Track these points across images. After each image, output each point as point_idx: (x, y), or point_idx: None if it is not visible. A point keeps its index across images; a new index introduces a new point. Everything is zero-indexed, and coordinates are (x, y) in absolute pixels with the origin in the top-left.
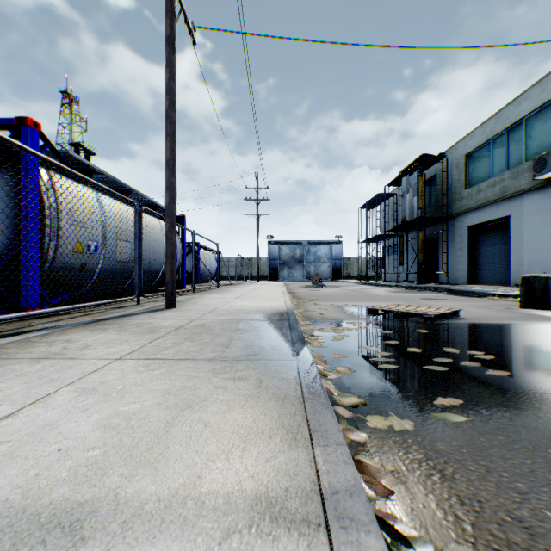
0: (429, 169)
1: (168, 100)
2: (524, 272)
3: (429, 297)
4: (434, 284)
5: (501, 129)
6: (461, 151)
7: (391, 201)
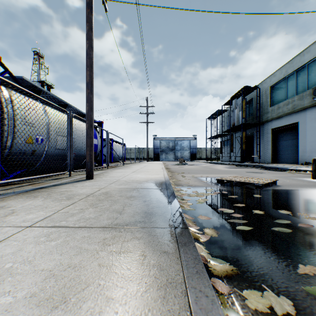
0: (248, 95)
1: (87, 44)
2: (307, 156)
3: (251, 171)
4: (251, 163)
5: (292, 70)
6: (268, 84)
7: (225, 114)
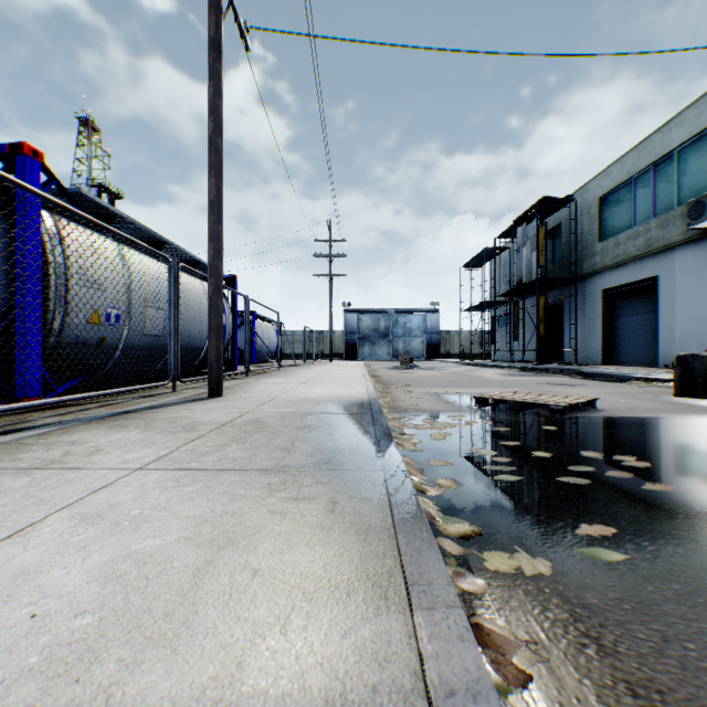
0: (551, 216)
1: (212, 122)
2: (676, 349)
3: (553, 382)
4: (558, 365)
5: (646, 164)
6: (594, 193)
7: (502, 258)
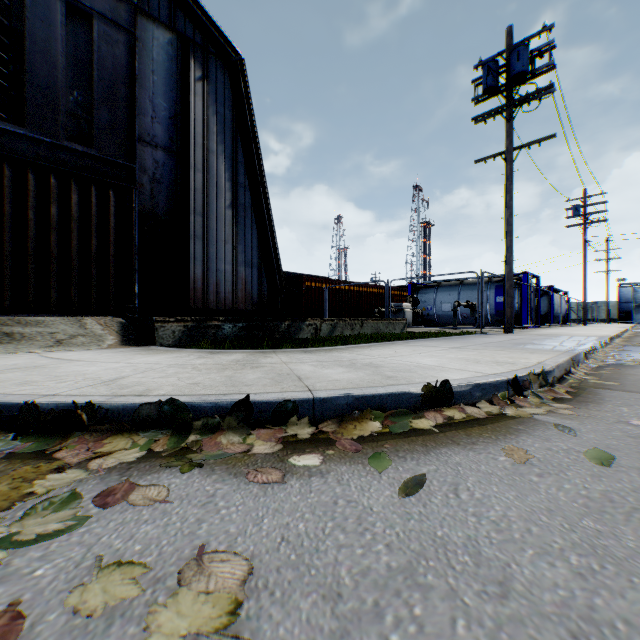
0: None
1: (583, 271)
2: None
3: None
4: None
5: None
6: None
7: None
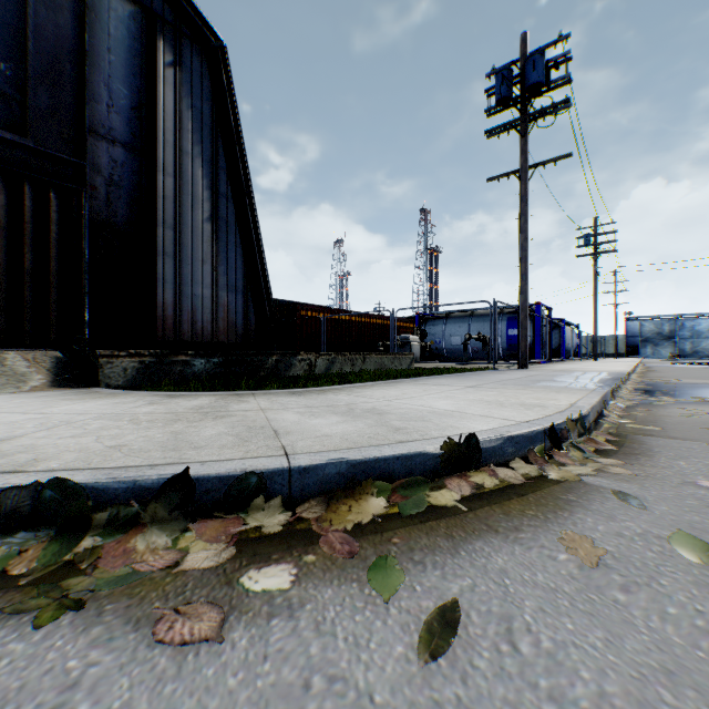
0: None
1: (594, 304)
2: None
3: None
4: None
5: None
6: None
7: None
